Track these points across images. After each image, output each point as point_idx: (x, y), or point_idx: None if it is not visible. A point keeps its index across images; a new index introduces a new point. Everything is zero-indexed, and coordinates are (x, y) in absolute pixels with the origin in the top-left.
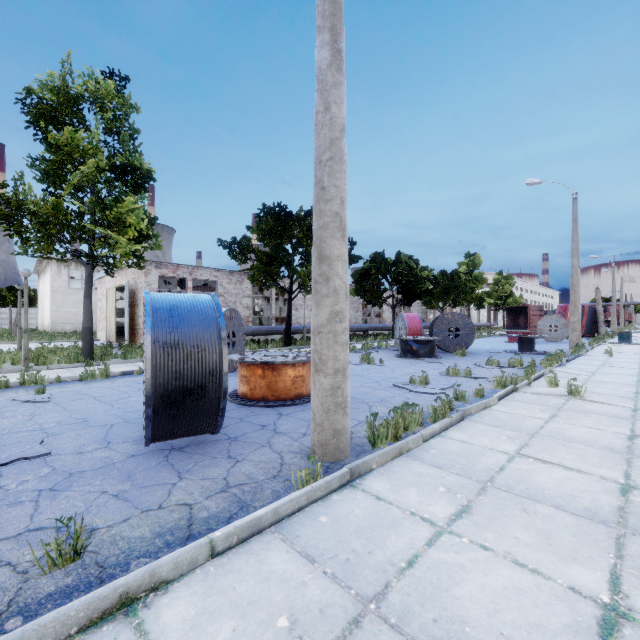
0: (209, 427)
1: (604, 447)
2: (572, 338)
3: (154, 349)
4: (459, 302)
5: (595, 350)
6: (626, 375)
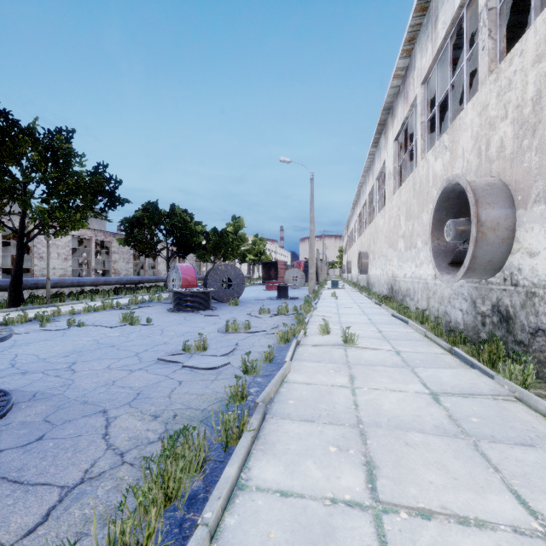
0: None
1: (437, 428)
2: (311, 285)
3: None
4: (228, 257)
5: (324, 294)
6: (358, 314)
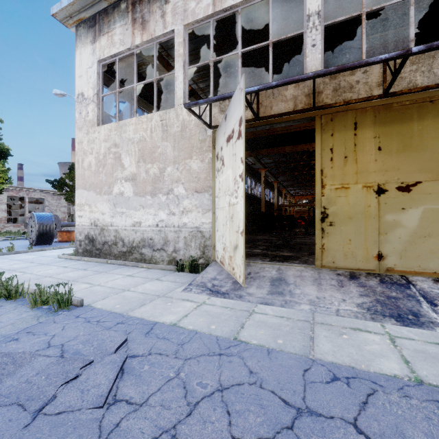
0: (50, 242)
1: None
2: None
3: (38, 224)
4: None
5: None
6: None
